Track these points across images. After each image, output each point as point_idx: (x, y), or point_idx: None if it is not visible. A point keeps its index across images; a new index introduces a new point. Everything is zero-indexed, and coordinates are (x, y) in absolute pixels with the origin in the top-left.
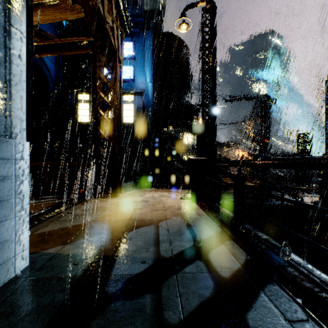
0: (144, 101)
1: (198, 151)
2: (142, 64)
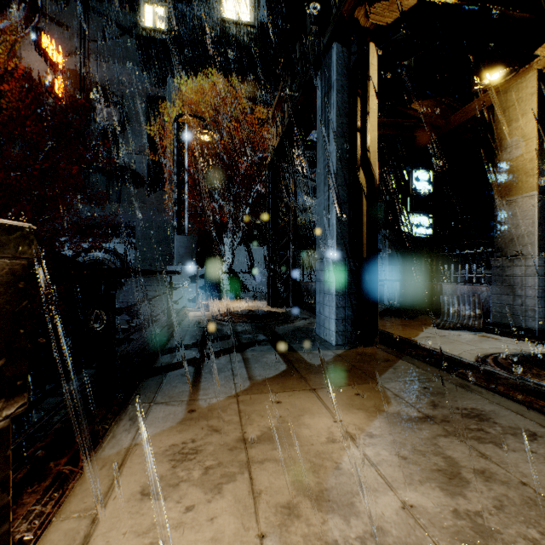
0: None
1: None
2: None
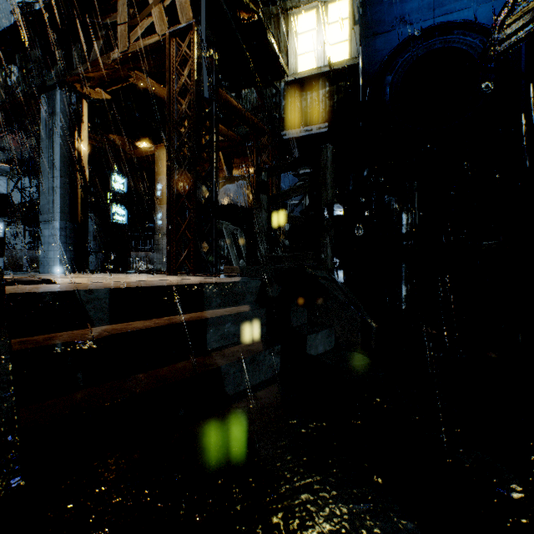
0: None
1: None
2: None
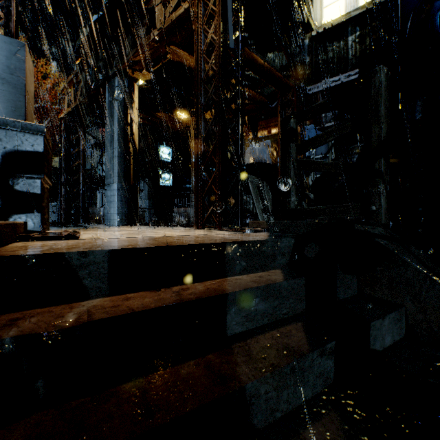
0: None
1: None
2: None
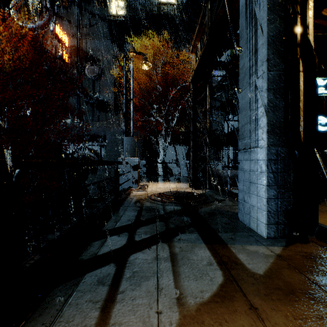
0: None
1: None
2: None
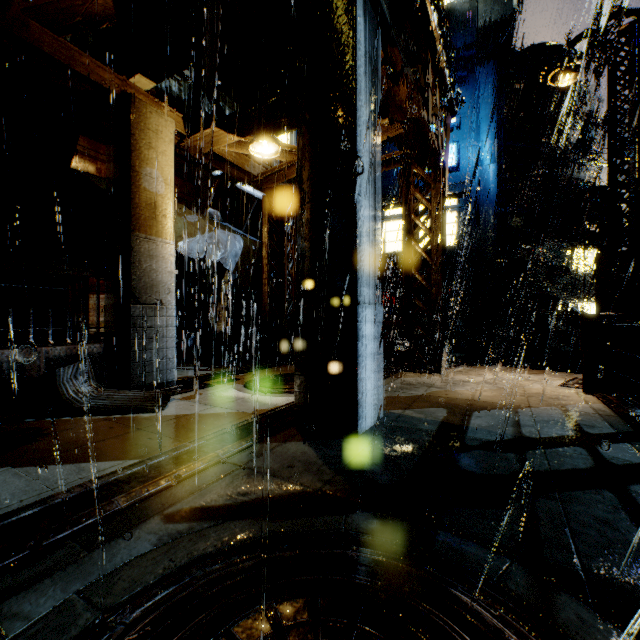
0: (478, 202)
1: (599, 302)
2: (473, 132)
